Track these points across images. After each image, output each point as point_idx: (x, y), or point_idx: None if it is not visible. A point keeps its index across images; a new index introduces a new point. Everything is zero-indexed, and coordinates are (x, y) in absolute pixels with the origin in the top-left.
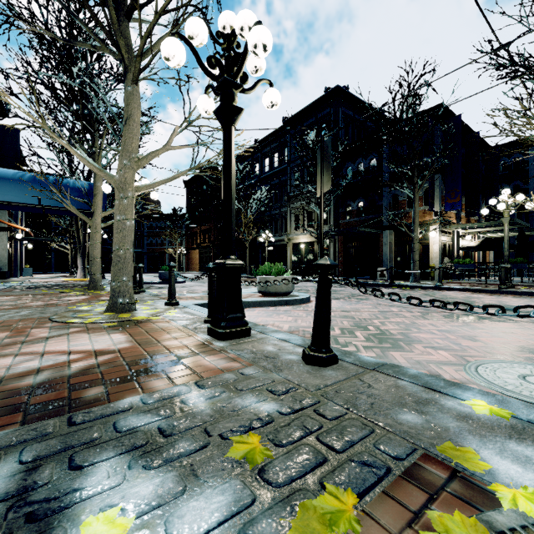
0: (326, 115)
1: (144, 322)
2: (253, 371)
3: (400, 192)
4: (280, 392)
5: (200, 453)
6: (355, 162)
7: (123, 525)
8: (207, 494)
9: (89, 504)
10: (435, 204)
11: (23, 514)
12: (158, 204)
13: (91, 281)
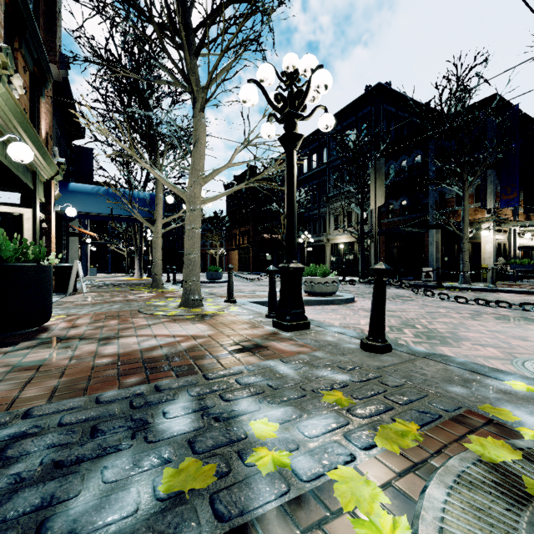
0: (367, 113)
1: (214, 316)
2: (321, 354)
3: (447, 189)
4: (348, 369)
5: (303, 399)
6: (397, 160)
7: (274, 426)
8: (317, 418)
9: (247, 417)
10: (487, 201)
11: (212, 418)
12: None
13: (154, 280)
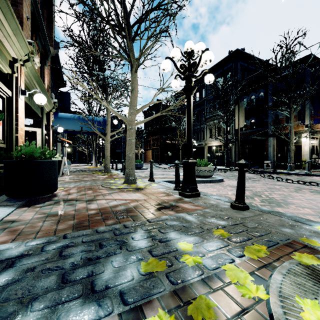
0: (229, 67)
1: (144, 189)
2: (209, 210)
3: (280, 113)
4: (225, 218)
5: (203, 233)
6: (248, 95)
7: (190, 245)
8: (211, 242)
9: (175, 241)
10: (305, 120)
11: (157, 241)
12: None
13: (105, 168)
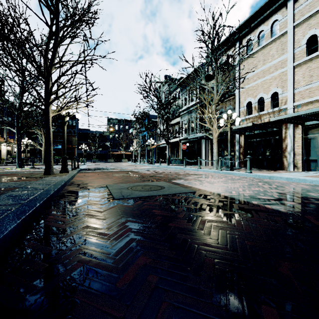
0: None
1: None
2: None
3: None
4: None
5: None
6: None
7: None
8: None
9: None
10: (4, 135)
11: None
12: None
13: None
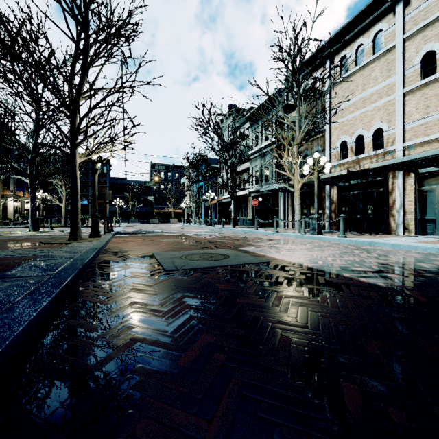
0: None
1: None
2: None
3: None
4: None
5: None
6: None
7: None
8: None
9: None
10: (11, 187)
11: None
12: None
13: None
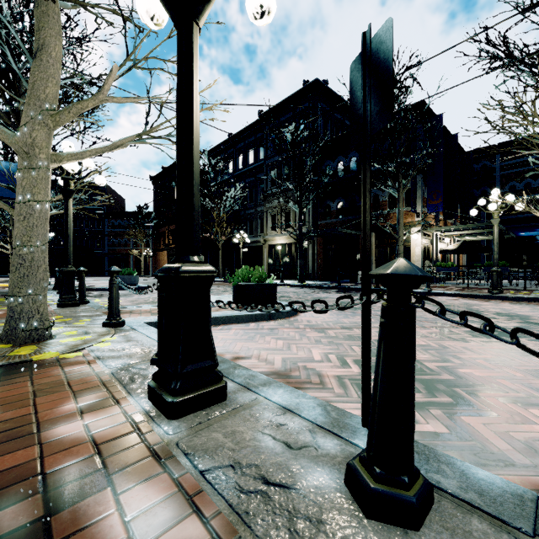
0: (305, 110)
1: (51, 364)
2: None
3: (381, 192)
4: None
5: None
6: (334, 160)
7: None
8: None
9: None
10: (416, 206)
11: None
12: (121, 201)
13: None
